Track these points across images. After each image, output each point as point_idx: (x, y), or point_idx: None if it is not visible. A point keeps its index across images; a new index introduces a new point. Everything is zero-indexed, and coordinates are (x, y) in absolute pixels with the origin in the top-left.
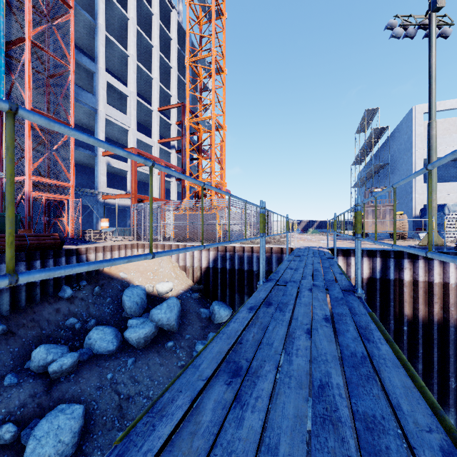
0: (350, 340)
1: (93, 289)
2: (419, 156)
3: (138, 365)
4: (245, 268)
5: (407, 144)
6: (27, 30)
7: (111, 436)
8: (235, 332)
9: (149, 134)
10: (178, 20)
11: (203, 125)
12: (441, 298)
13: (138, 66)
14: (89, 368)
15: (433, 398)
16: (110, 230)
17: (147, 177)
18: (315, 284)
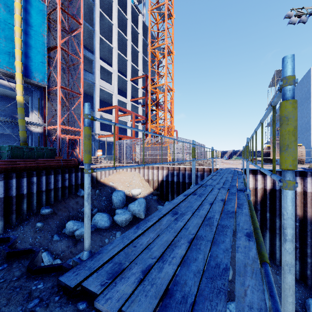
0: (230, 207)
1: (95, 191)
2: None
3: None
4: (186, 181)
5: (307, 94)
6: (58, 41)
7: None
8: (176, 202)
9: (125, 95)
10: (143, 20)
11: (159, 89)
12: None
13: (118, 53)
14: (95, 235)
15: (257, 225)
16: (103, 157)
17: (124, 123)
18: (223, 187)
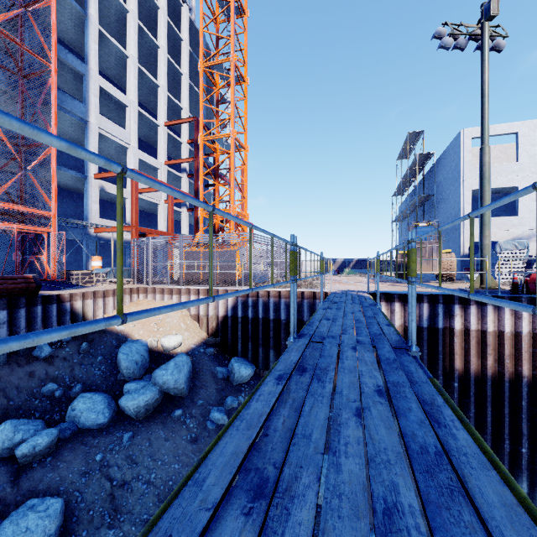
0: (416, 426)
1: (80, 346)
2: (468, 187)
3: (137, 442)
4: (271, 317)
5: (454, 173)
6: None
7: (99, 536)
8: (259, 417)
9: (154, 154)
10: (191, 17)
11: (220, 144)
12: (495, 349)
13: (140, 70)
14: (72, 448)
15: None
16: (103, 271)
17: (152, 206)
18: (360, 340)
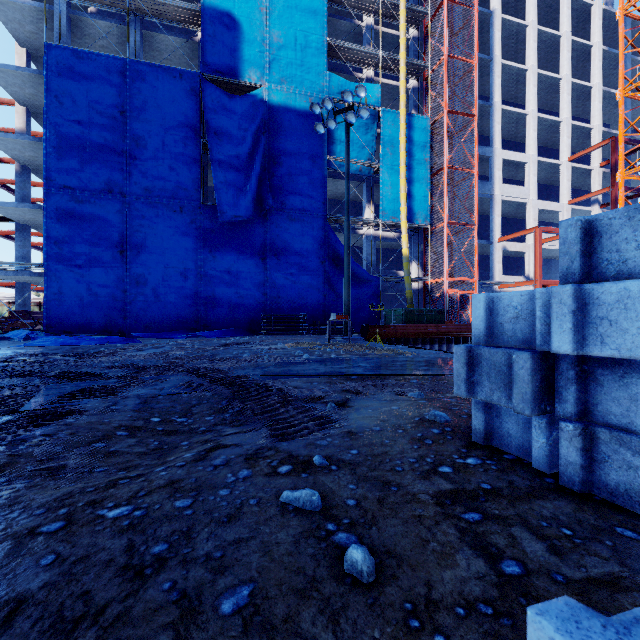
0: None
1: None
2: None
3: None
4: None
5: None
6: (445, 160)
7: None
8: None
9: (553, 193)
10: (604, 8)
11: None
12: None
13: (538, 119)
14: None
15: None
16: None
17: (551, 253)
18: None
